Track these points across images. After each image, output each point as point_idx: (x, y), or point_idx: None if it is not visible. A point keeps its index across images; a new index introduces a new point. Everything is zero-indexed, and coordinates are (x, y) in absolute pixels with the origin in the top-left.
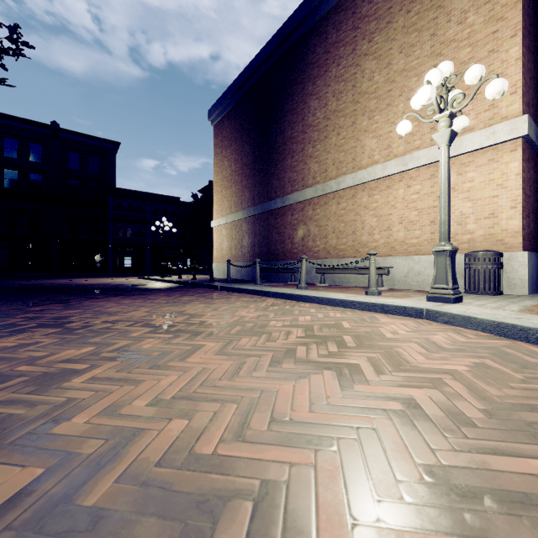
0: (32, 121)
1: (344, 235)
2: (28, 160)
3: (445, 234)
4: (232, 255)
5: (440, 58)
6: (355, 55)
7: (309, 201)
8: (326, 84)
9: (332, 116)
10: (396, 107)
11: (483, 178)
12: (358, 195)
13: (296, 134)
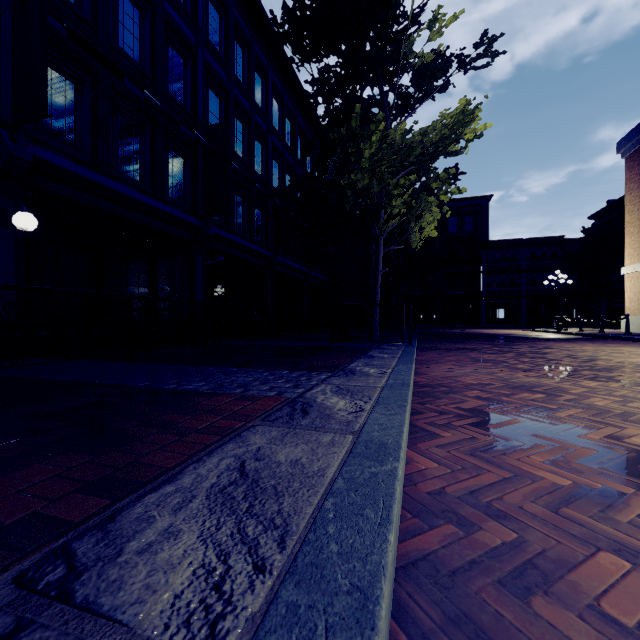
0: None
1: None
2: None
3: None
4: None
5: None
6: None
7: None
8: None
9: None
10: None
11: None
12: None
13: None
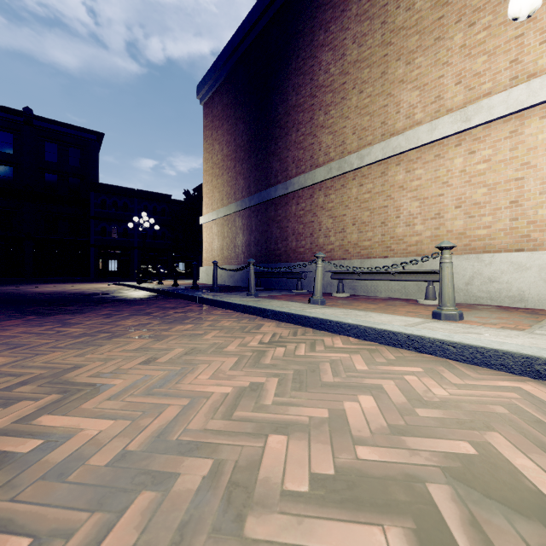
0: (1, 106)
1: (369, 228)
2: None
3: None
4: (224, 257)
5: None
6: None
7: (320, 184)
8: (343, 28)
9: (352, 69)
10: (450, 39)
11: None
12: (390, 171)
13: (302, 101)
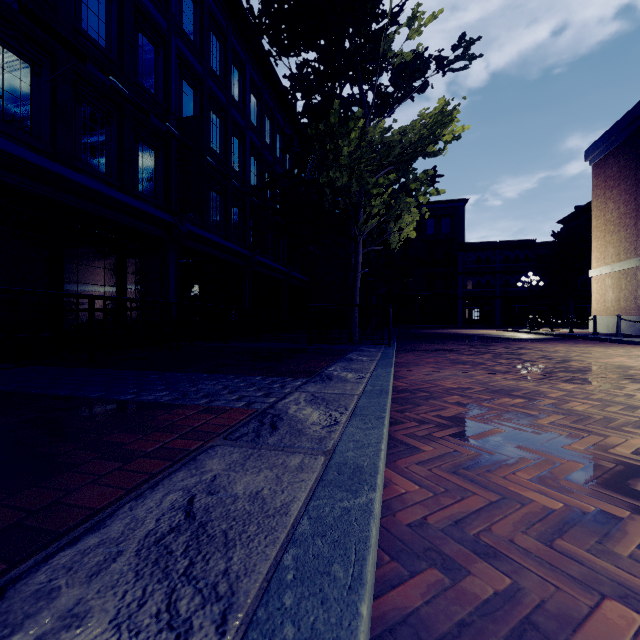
0: None
1: None
2: None
3: None
4: (620, 308)
5: None
6: None
7: None
8: None
9: None
10: None
11: None
12: None
13: None
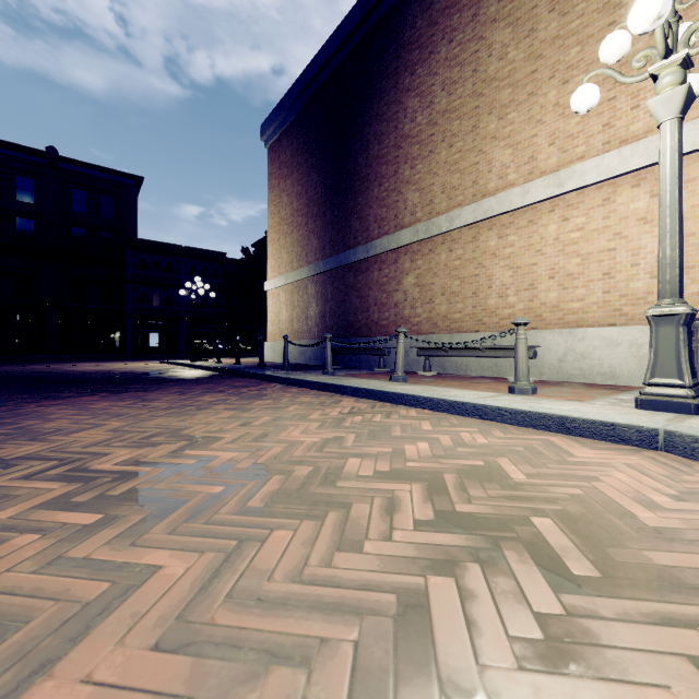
0: (20, 146)
1: (459, 298)
2: (14, 200)
3: (675, 283)
4: (293, 330)
5: (619, 11)
6: (476, 23)
7: (406, 248)
8: (432, 72)
9: (441, 119)
10: (544, 96)
11: (698, 200)
12: (482, 236)
13: (386, 151)
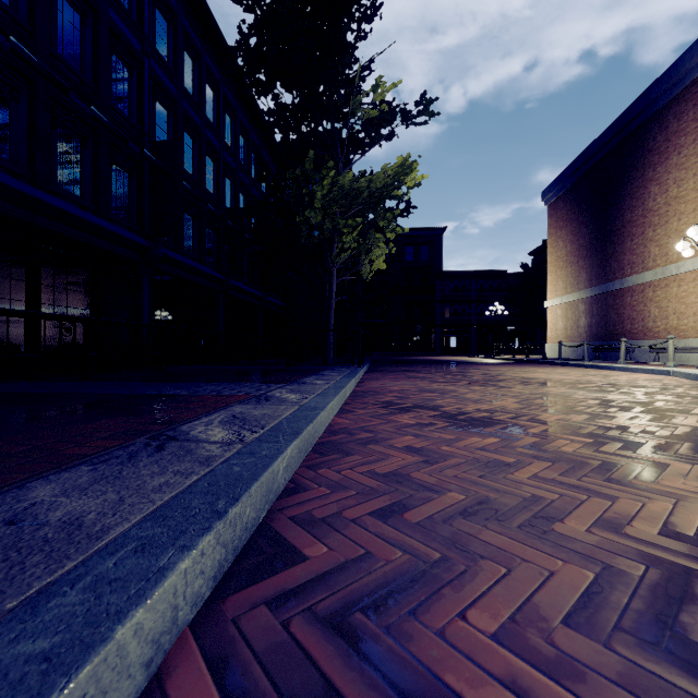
0: None
1: (684, 317)
2: None
3: None
4: (567, 336)
5: None
6: (695, 145)
7: (649, 283)
8: (666, 171)
9: (672, 202)
10: None
11: None
12: None
13: (635, 218)
